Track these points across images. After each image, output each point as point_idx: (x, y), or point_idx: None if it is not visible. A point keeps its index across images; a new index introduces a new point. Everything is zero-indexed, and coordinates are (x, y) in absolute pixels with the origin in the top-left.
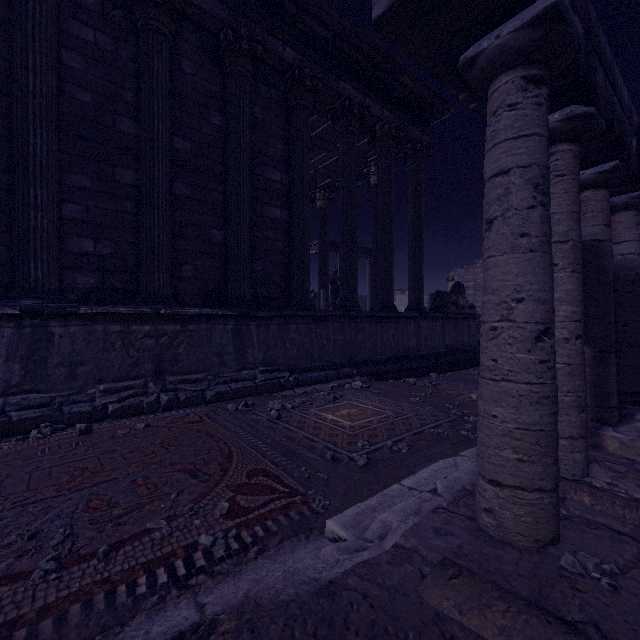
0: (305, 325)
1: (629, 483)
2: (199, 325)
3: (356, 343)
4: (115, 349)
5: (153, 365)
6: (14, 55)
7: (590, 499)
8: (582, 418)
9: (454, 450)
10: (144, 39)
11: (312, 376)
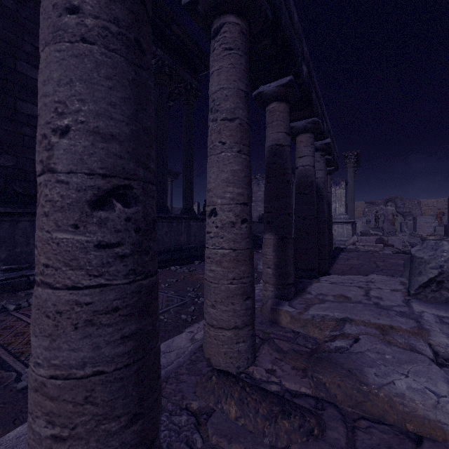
0: None
1: (286, 366)
2: None
3: None
4: None
5: None
6: None
7: (237, 409)
8: (247, 305)
9: (163, 339)
10: None
11: None
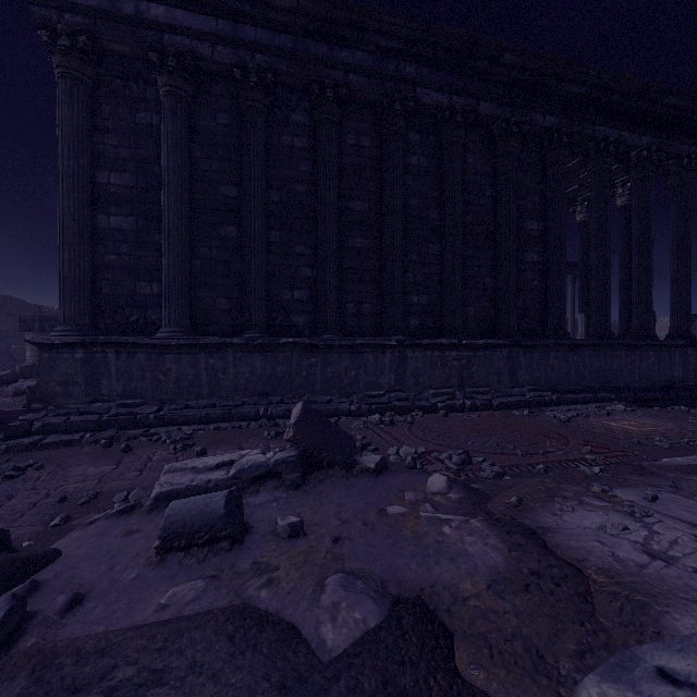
0: (563, 353)
1: None
2: (484, 352)
3: (612, 370)
4: (437, 367)
5: (457, 379)
6: (386, 190)
7: None
8: None
9: None
10: (448, 152)
11: (572, 397)
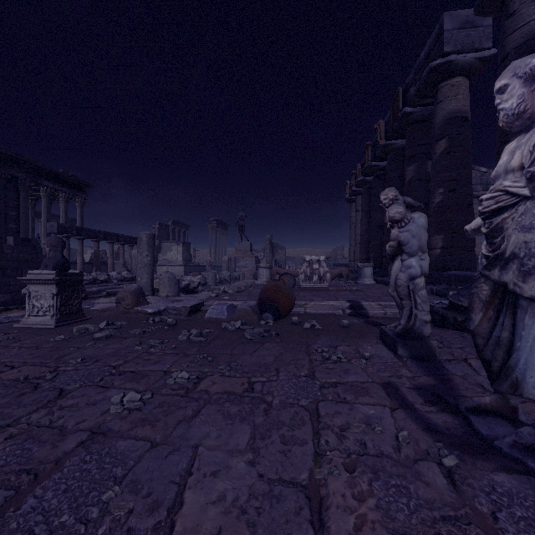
0: None
1: None
2: None
3: None
4: None
5: None
6: None
7: None
8: None
9: None
10: None
11: None
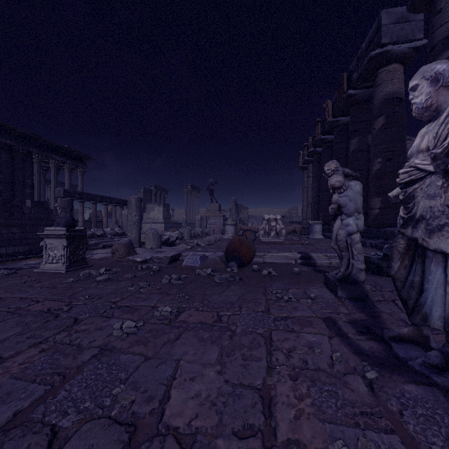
0: None
1: None
2: None
3: None
4: None
5: None
6: None
7: None
8: None
9: None
10: None
11: None
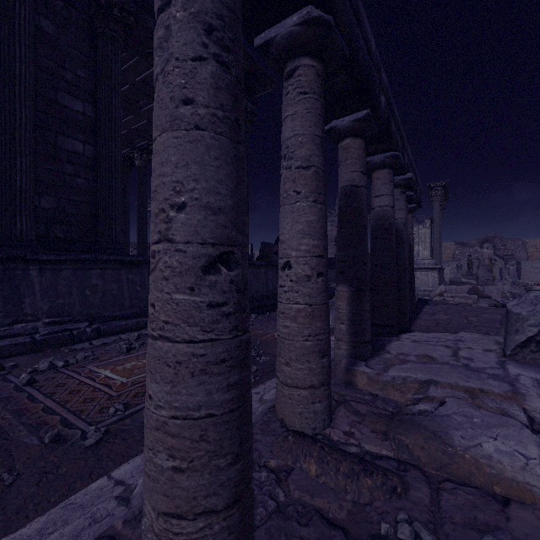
0: (112, 270)
1: (365, 429)
2: None
3: None
4: None
5: None
6: None
7: (317, 467)
8: (323, 363)
9: None
10: None
11: (118, 325)
